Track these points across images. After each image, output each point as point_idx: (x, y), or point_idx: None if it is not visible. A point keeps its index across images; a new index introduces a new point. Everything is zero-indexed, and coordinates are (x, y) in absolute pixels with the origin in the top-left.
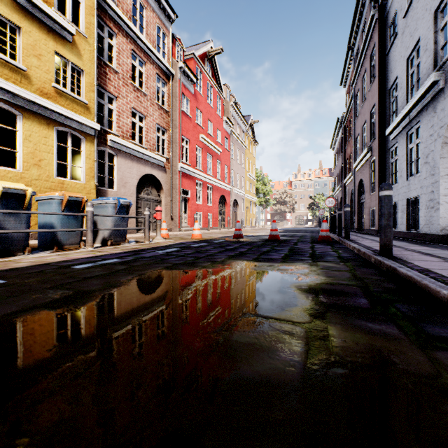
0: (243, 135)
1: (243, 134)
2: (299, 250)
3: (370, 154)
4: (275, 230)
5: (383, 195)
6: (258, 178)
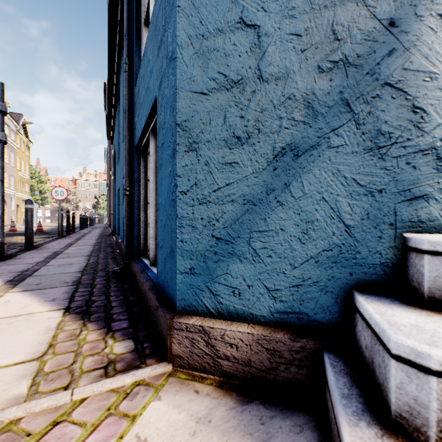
0: (13, 134)
1: (14, 134)
2: (49, 234)
3: (108, 185)
4: (41, 226)
5: (73, 215)
6: (33, 175)
